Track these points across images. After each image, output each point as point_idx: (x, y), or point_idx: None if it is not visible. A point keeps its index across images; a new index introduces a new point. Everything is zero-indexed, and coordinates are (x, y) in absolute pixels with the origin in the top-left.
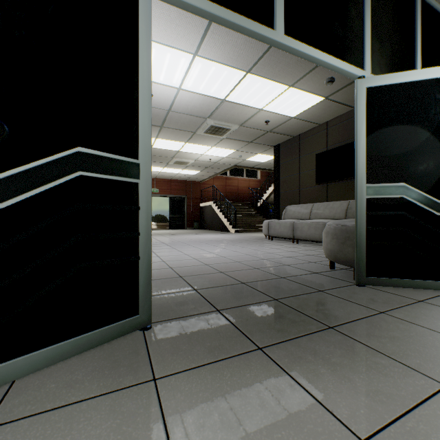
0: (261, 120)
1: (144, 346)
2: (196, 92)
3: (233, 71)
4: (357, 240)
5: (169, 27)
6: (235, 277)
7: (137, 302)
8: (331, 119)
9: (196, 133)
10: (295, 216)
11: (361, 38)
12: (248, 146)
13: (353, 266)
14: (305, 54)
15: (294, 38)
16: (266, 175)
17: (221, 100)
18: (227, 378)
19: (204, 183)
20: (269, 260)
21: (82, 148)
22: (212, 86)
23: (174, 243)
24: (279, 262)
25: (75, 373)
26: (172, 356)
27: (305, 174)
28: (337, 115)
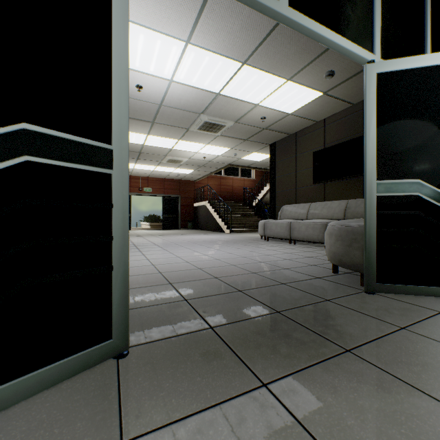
0: (257, 116)
1: (115, 384)
2: (189, 85)
3: (228, 61)
4: (366, 243)
5: (158, 10)
6: (231, 283)
7: (110, 323)
8: (328, 116)
9: (189, 129)
10: (292, 216)
11: (371, 19)
12: (243, 144)
13: (360, 271)
14: (311, 31)
15: (299, 11)
16: (261, 175)
17: (215, 94)
18: (223, 438)
19: (198, 183)
20: (266, 263)
21: (29, 125)
22: (205, 78)
23: (166, 244)
24: (278, 266)
25: (11, 434)
26: (150, 400)
27: (302, 173)
28: (335, 111)
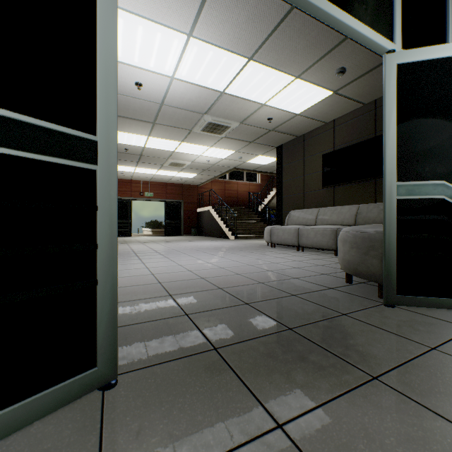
0: (263, 117)
1: (97, 426)
2: (191, 82)
3: (233, 57)
4: (385, 251)
5: None
6: (237, 295)
7: (94, 348)
8: (338, 117)
9: (192, 130)
10: (300, 222)
11: (391, 5)
12: (249, 146)
13: (378, 281)
14: (327, 14)
15: None
16: (267, 179)
17: (219, 93)
18: None
19: (202, 187)
20: (274, 272)
21: None
22: (209, 75)
23: (168, 251)
24: (286, 275)
25: None
26: (138, 449)
27: (310, 176)
28: (346, 112)
